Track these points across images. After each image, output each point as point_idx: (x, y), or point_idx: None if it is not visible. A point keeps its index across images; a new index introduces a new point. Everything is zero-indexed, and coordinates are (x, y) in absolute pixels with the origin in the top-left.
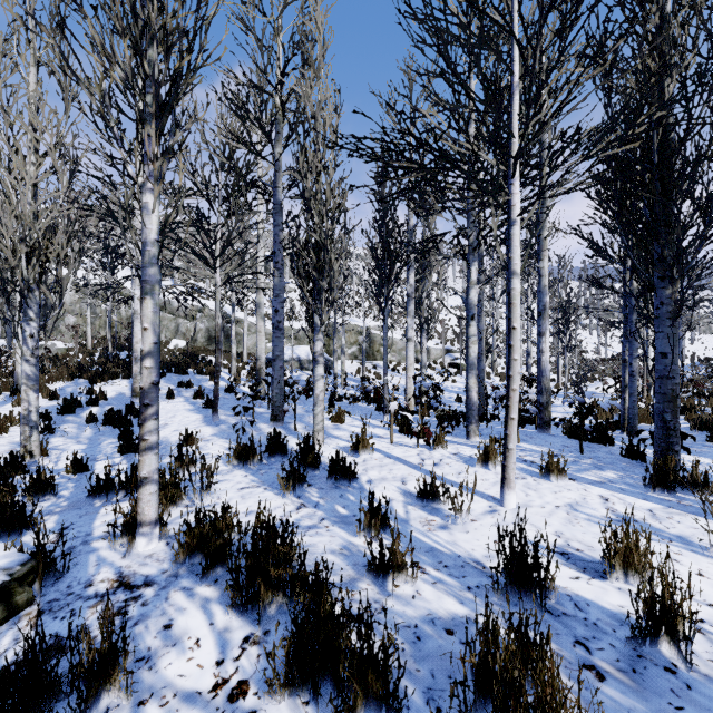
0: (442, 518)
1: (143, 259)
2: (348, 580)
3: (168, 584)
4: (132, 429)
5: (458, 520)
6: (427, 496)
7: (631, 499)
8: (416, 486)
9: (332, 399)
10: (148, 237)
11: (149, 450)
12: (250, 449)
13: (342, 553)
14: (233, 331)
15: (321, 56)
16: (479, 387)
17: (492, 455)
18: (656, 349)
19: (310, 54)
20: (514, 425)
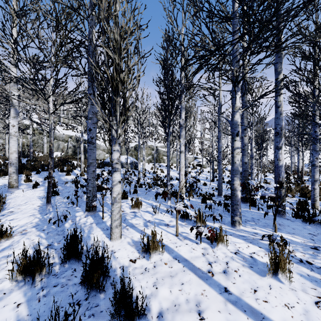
0: None
1: None
2: None
3: None
4: None
5: None
6: None
7: None
8: None
9: (135, 187)
10: None
11: None
12: (36, 262)
13: None
14: (82, 147)
15: None
16: (219, 179)
17: (282, 264)
18: None
19: None
20: None
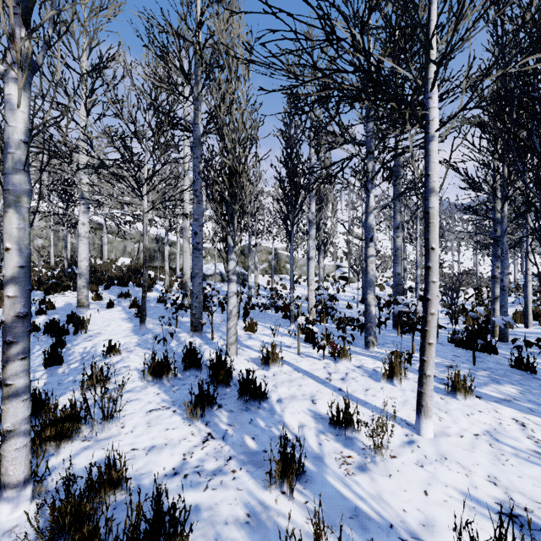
0: (359, 453)
1: (4, 163)
2: None
3: None
4: (63, 340)
5: (377, 457)
6: (340, 423)
7: None
8: (326, 406)
9: (246, 308)
10: (11, 137)
11: (14, 397)
12: (164, 365)
13: (249, 522)
14: (166, 251)
15: None
16: None
17: (397, 370)
18: None
19: None
20: (432, 350)
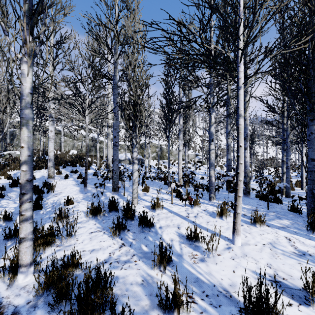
0: (201, 253)
1: (21, 104)
2: (145, 311)
3: (27, 314)
4: (42, 196)
5: (210, 255)
6: (192, 238)
7: (302, 239)
8: (185, 230)
9: (143, 179)
10: (24, 91)
11: (25, 221)
12: (98, 209)
13: (143, 284)
14: (98, 146)
15: (136, 6)
16: None
17: (225, 212)
18: (308, 156)
19: (130, 5)
20: (240, 199)
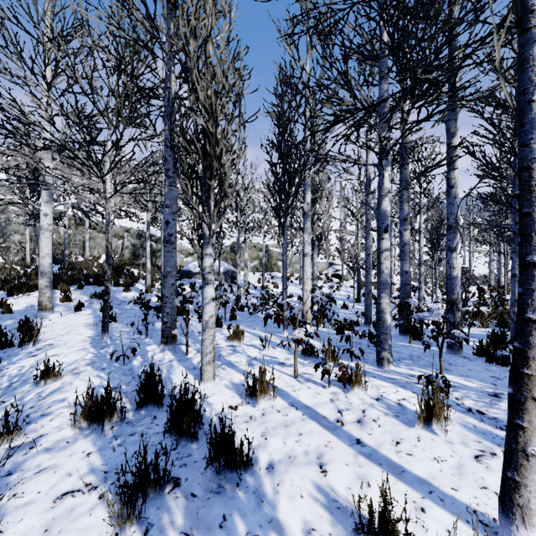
0: None
1: None
2: None
3: None
4: None
5: None
6: (373, 530)
7: None
8: (342, 478)
9: (233, 311)
10: None
11: None
12: (105, 404)
13: None
14: (147, 247)
15: None
16: (367, 297)
17: (437, 410)
18: None
19: None
20: None
